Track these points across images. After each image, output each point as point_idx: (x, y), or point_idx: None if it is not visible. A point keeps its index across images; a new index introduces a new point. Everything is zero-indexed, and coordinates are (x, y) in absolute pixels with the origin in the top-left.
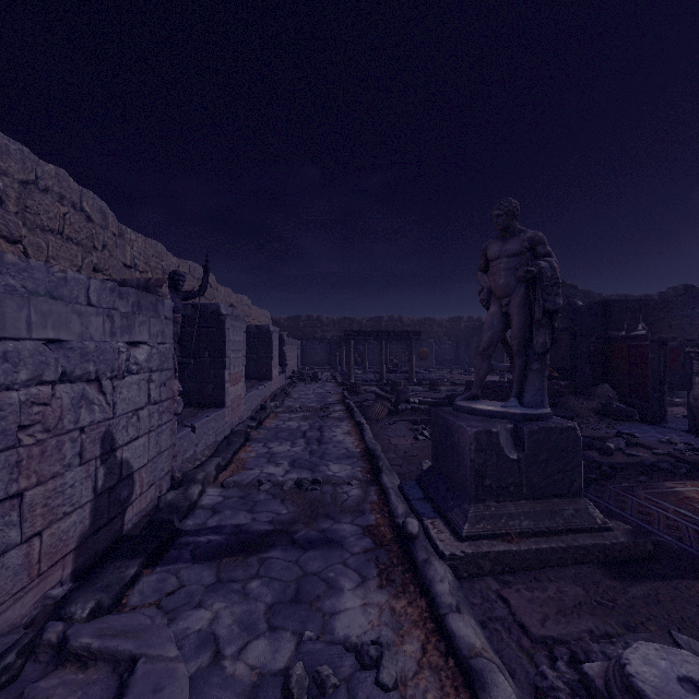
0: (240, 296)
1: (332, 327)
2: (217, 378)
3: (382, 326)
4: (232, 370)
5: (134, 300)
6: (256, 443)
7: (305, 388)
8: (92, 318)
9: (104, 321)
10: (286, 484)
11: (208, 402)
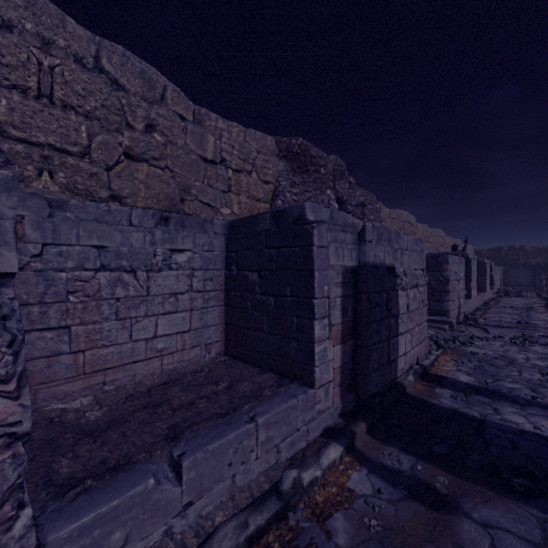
0: (455, 240)
1: (537, 254)
2: (467, 286)
3: None
4: (472, 283)
5: (459, 260)
6: (490, 314)
7: (511, 299)
8: (456, 266)
9: (457, 267)
10: (512, 321)
11: None
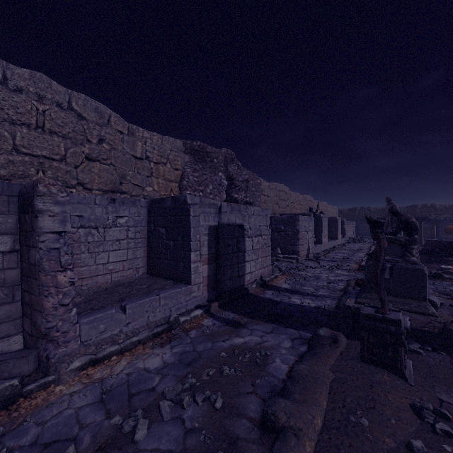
0: (322, 202)
1: (377, 213)
2: (320, 235)
3: (416, 211)
4: (323, 233)
5: (309, 218)
6: (332, 253)
7: (354, 244)
8: (306, 222)
9: (307, 223)
10: (340, 258)
11: (317, 242)
